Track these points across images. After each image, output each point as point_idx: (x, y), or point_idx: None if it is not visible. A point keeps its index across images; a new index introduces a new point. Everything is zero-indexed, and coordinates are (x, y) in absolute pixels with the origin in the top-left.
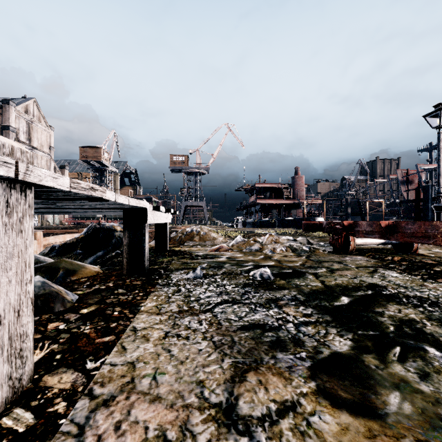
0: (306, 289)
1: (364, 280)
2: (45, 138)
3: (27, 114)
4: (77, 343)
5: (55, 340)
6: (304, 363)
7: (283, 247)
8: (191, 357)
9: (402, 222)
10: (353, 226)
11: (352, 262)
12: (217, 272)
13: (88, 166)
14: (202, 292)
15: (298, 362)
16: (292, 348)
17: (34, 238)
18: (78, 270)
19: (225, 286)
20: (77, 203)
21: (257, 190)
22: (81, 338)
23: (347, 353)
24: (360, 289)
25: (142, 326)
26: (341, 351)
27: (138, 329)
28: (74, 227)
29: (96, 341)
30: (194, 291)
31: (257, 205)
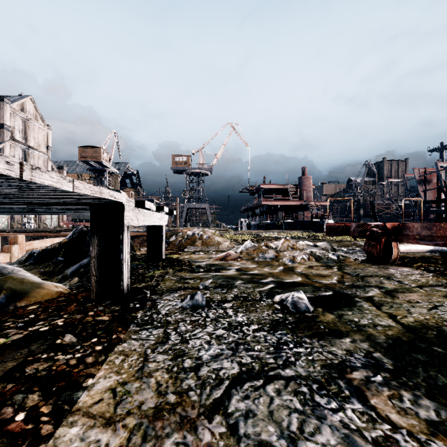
0: (378, 334)
1: None
2: (43, 137)
3: (23, 112)
4: None
5: None
6: None
7: (304, 255)
8: None
9: None
10: (399, 229)
11: (405, 278)
12: (227, 295)
13: (87, 166)
14: (205, 343)
15: None
16: None
17: (15, 242)
18: (30, 291)
19: (242, 327)
20: None
21: (263, 191)
22: None
23: None
24: None
25: None
26: None
27: None
28: (70, 230)
29: None
30: (191, 339)
31: (263, 207)
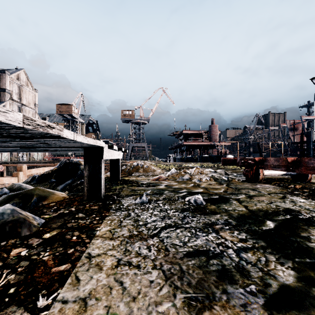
0: (235, 213)
1: (280, 205)
2: (32, 98)
3: (19, 80)
4: (34, 273)
5: (14, 269)
6: (257, 300)
7: (207, 177)
8: (143, 291)
9: (305, 158)
10: (263, 161)
11: (263, 189)
12: (159, 198)
13: (62, 118)
14: (148, 216)
15: (251, 298)
16: (240, 279)
17: (21, 170)
18: (48, 196)
19: (167, 210)
20: (42, 142)
21: (184, 135)
22: (38, 266)
23: (295, 286)
24: (279, 213)
25: (96, 252)
26: (288, 283)
27: (92, 255)
28: (52, 162)
29: (52, 270)
30: (141, 215)
31: (184, 146)
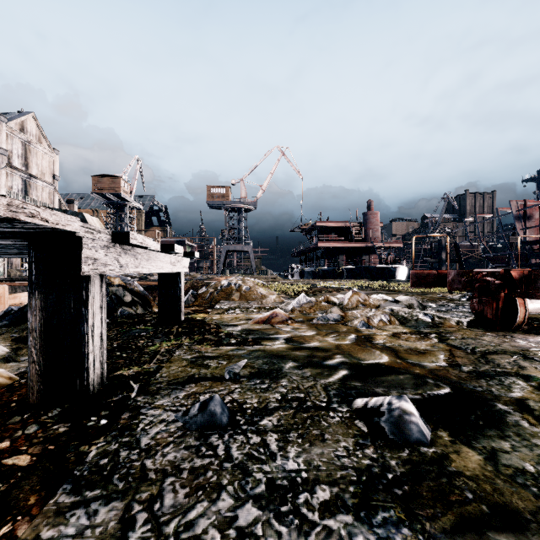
0: None
1: None
2: (48, 164)
3: (24, 132)
4: None
5: None
6: None
7: (384, 316)
8: None
9: None
10: (532, 278)
11: None
12: (269, 396)
13: (103, 200)
14: None
15: None
16: None
17: None
18: None
19: (296, 494)
20: None
21: (319, 230)
22: None
23: None
24: None
25: None
26: None
27: None
28: None
29: None
30: None
31: (319, 249)
